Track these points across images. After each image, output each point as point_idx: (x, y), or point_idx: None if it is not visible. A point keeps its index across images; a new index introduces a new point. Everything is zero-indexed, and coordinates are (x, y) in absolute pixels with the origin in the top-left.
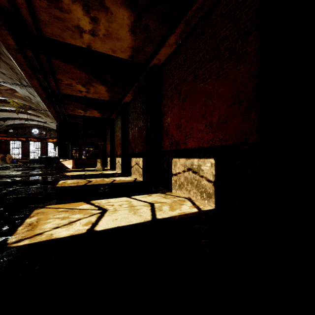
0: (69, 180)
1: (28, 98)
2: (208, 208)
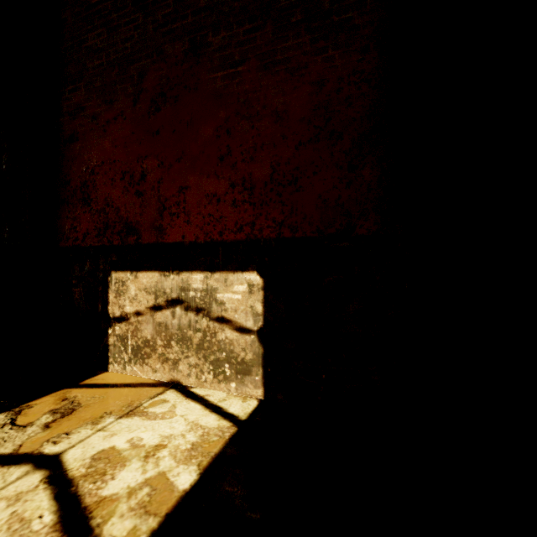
0: None
1: None
2: None
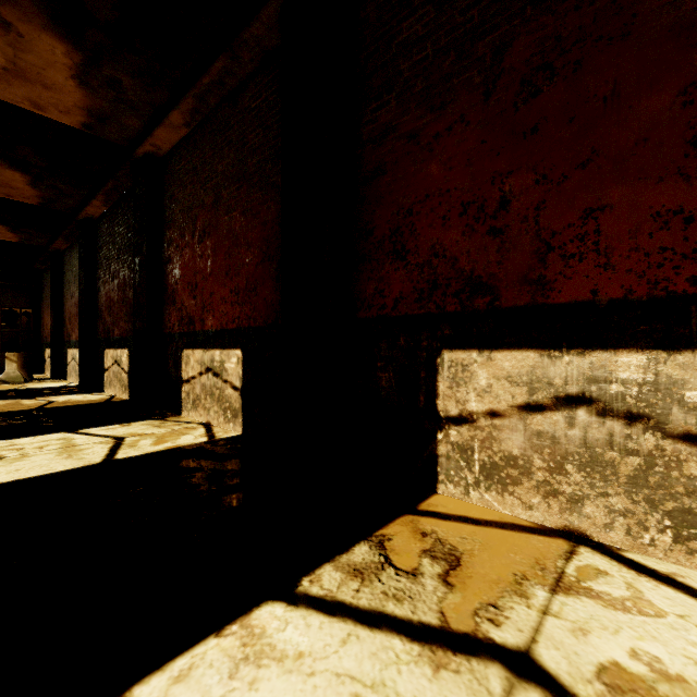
0: None
1: None
2: (229, 436)
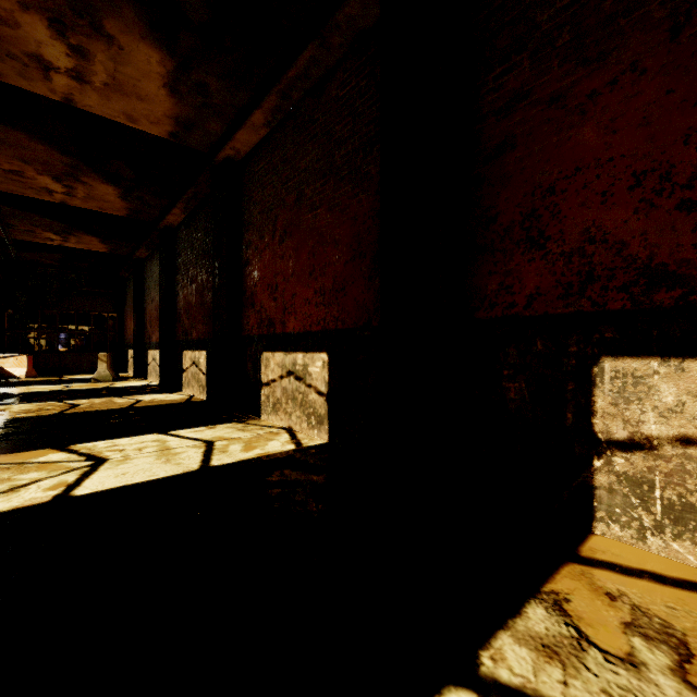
0: (15, 405)
1: None
2: (316, 443)
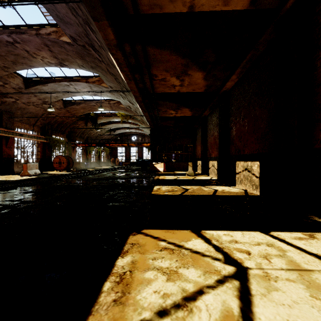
0: (163, 186)
1: (128, 107)
2: None
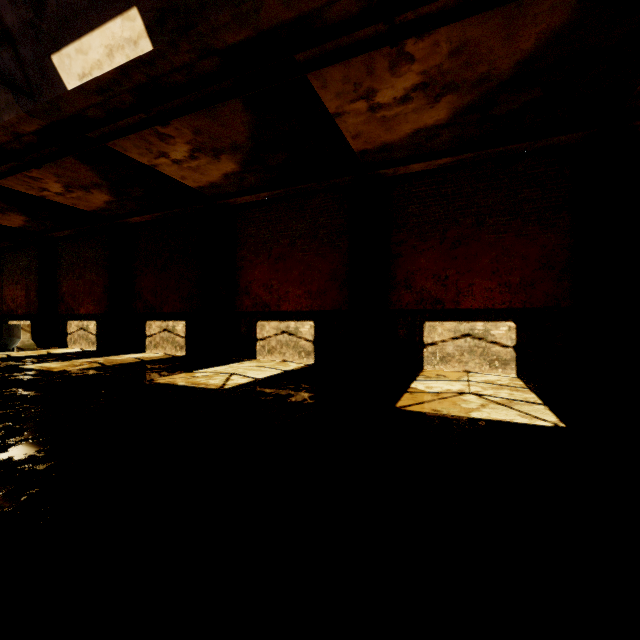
0: (35, 364)
1: None
2: (310, 363)
